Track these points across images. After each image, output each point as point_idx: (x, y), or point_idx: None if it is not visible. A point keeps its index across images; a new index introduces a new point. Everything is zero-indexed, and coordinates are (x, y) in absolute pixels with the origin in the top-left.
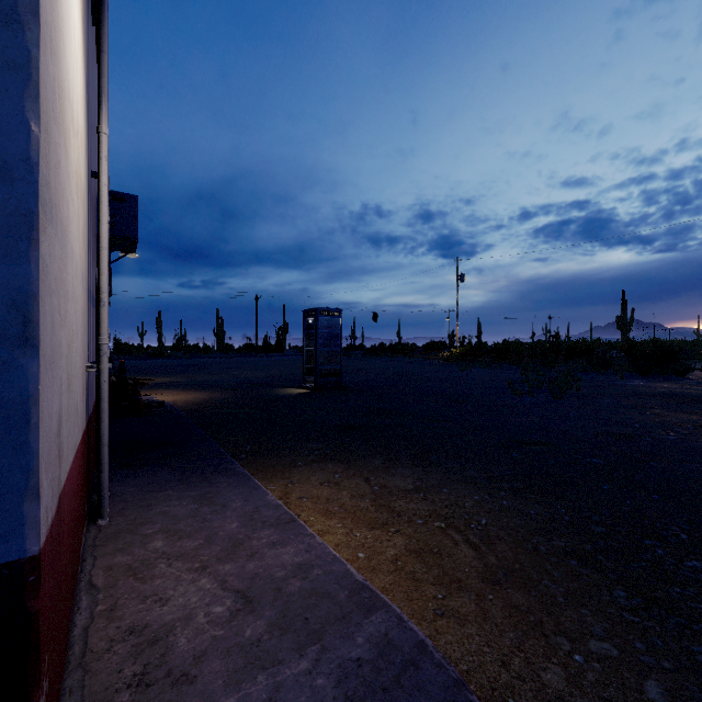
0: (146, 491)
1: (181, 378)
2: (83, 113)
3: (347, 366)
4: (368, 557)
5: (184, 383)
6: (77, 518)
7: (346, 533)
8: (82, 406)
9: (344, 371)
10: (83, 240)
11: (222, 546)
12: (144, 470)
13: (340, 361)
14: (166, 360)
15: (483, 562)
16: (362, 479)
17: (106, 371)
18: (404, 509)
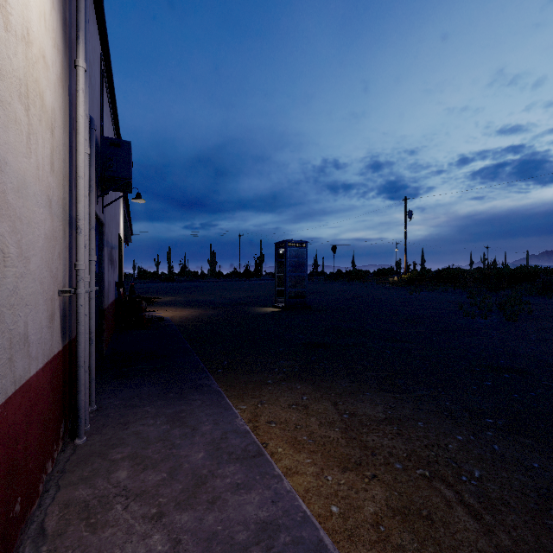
0: (128, 406)
1: (181, 298)
2: (53, 39)
3: (311, 289)
4: (342, 514)
5: (183, 301)
6: (25, 457)
7: (316, 474)
8: (49, 332)
9: (309, 293)
10: (53, 166)
11: (183, 484)
12: (132, 382)
13: (306, 285)
14: (172, 283)
15: (492, 542)
16: (330, 404)
17: (83, 295)
18: (377, 445)
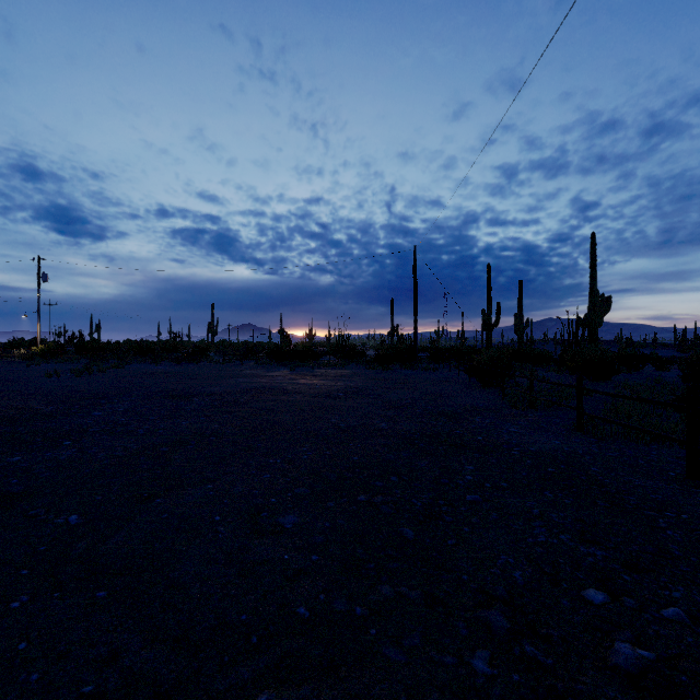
0: None
1: None
2: None
3: None
4: None
5: None
6: None
7: None
8: None
9: None
10: None
11: None
12: None
13: None
14: None
15: None
16: None
17: None
18: None
